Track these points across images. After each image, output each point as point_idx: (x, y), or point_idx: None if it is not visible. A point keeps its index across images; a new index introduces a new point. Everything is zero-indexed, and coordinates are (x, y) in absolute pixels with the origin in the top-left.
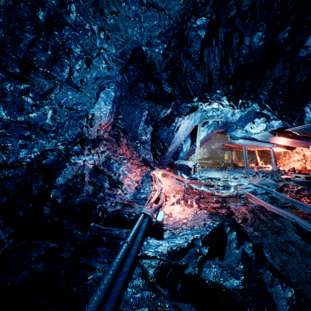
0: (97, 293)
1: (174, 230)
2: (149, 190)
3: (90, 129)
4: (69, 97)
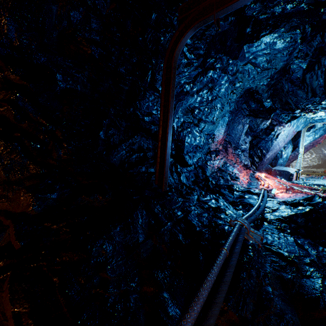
0: (260, 198)
1: (282, 199)
2: (258, 184)
3: (212, 144)
4: (208, 129)
